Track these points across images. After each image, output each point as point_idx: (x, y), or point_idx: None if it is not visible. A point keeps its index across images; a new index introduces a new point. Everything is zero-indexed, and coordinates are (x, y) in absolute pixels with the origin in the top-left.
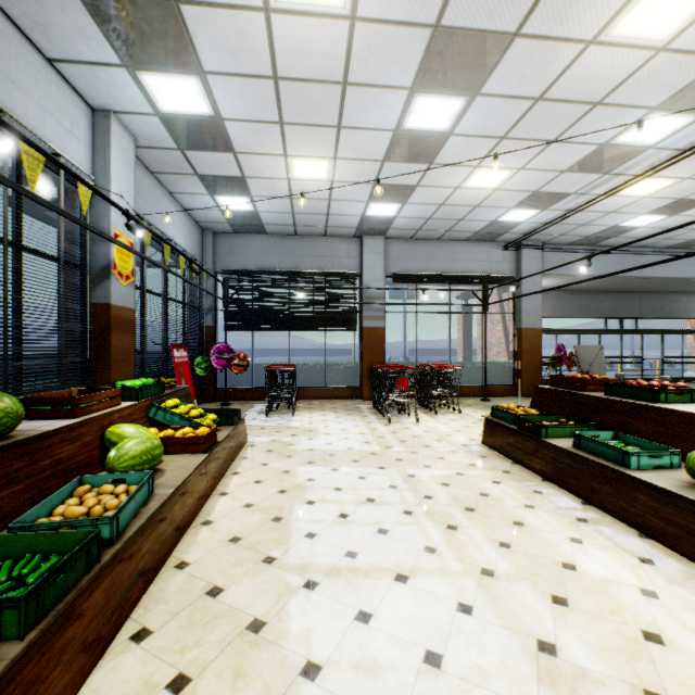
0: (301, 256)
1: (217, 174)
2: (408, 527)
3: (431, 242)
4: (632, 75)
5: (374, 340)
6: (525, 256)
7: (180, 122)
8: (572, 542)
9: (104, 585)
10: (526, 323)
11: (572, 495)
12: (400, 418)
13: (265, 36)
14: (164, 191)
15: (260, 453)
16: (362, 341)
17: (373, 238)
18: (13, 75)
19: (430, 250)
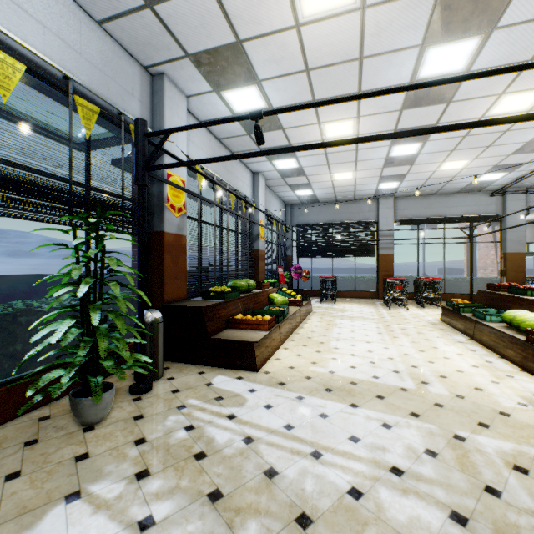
0: (339, 214)
1: (297, 183)
2: (377, 335)
3: (429, 197)
4: None
5: (386, 262)
6: (509, 200)
7: (284, 170)
8: (445, 345)
9: (284, 326)
10: (510, 249)
11: (467, 337)
12: (397, 308)
13: None
14: (272, 193)
15: (318, 314)
16: (378, 263)
17: (385, 198)
18: (237, 176)
19: (428, 202)
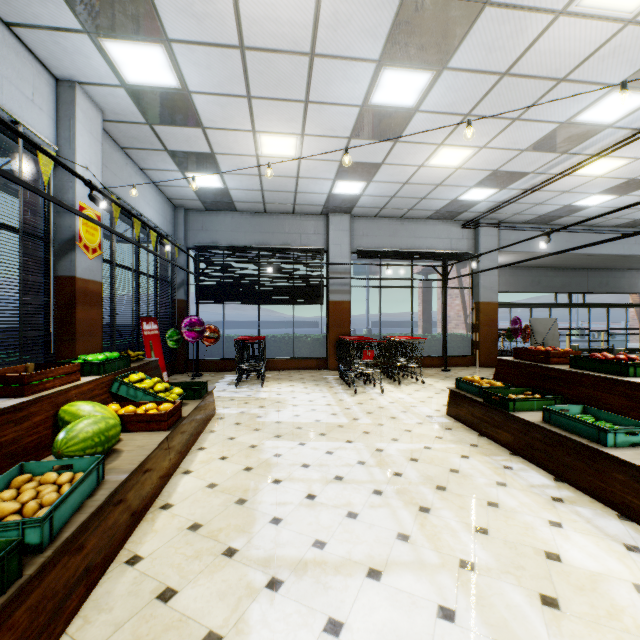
0: (270, 233)
1: (187, 150)
2: (379, 509)
3: (394, 220)
4: (598, 49)
5: (340, 313)
6: (482, 234)
7: (147, 94)
8: (552, 526)
9: (29, 602)
10: (483, 297)
11: (543, 471)
12: (365, 389)
13: (230, 0)
14: (135, 167)
15: (227, 426)
16: (328, 314)
17: (339, 216)
18: None
19: (393, 227)
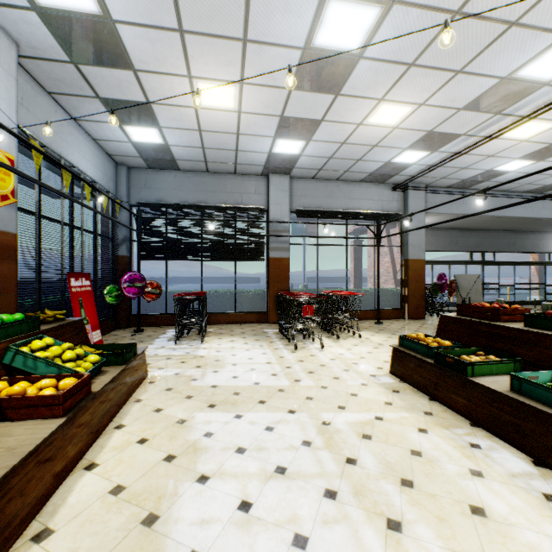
0: (212, 192)
1: (120, 98)
2: (335, 528)
3: (331, 182)
4: None
5: (279, 269)
6: (411, 196)
7: (65, 22)
8: None
9: None
10: (412, 254)
11: (516, 450)
12: (305, 344)
13: None
14: (67, 117)
15: (156, 393)
16: (269, 270)
17: (278, 176)
18: None
19: (330, 189)
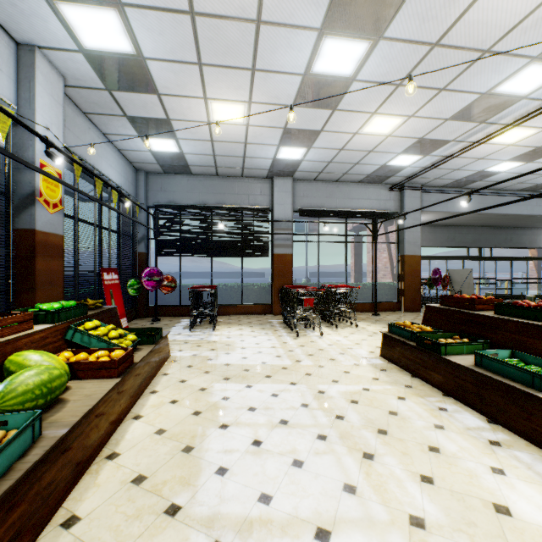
0: (221, 194)
1: (144, 116)
2: (324, 456)
3: (331, 183)
4: (522, 21)
5: (283, 265)
6: (407, 196)
7: (104, 60)
8: (495, 473)
9: None
10: (408, 250)
11: (476, 412)
12: (306, 332)
13: None
14: (97, 132)
15: (180, 369)
16: (273, 266)
17: (282, 179)
18: None
19: (330, 190)
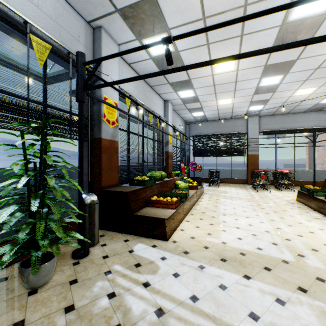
0: (221, 128)
1: (193, 108)
2: (253, 212)
3: (283, 115)
4: None
5: (253, 160)
6: None
7: (185, 99)
8: (307, 220)
9: (186, 204)
10: None
11: (321, 214)
12: (262, 191)
13: (211, 79)
14: (176, 114)
15: (208, 195)
16: (247, 160)
17: (252, 117)
18: (154, 102)
19: (282, 119)
